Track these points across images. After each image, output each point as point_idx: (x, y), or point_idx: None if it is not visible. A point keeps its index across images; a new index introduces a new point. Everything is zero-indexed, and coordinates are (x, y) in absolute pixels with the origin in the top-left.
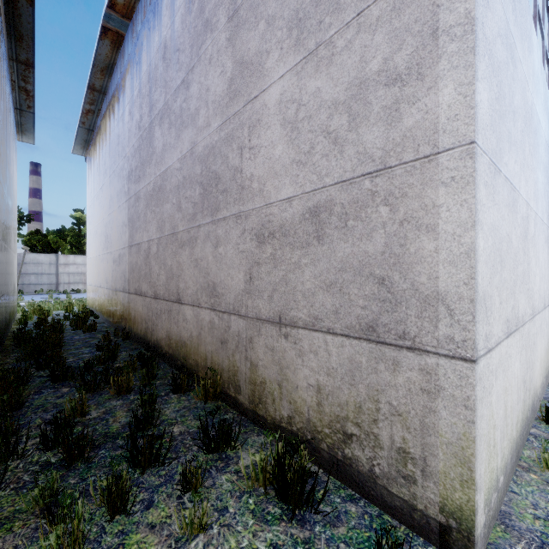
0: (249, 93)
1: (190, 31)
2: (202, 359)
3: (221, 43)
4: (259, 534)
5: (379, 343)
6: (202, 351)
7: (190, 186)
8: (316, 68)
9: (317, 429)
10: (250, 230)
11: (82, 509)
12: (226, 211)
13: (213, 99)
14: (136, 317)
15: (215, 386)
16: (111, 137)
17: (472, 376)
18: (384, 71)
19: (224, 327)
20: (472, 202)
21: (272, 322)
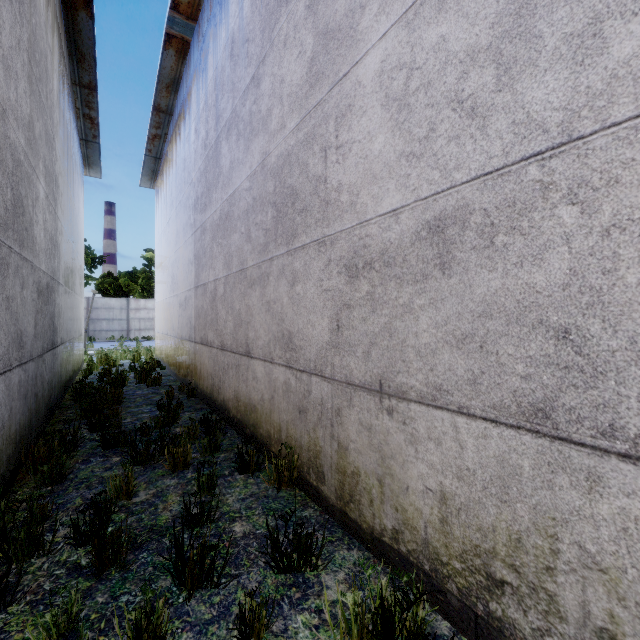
0: (336, 71)
1: (260, 12)
2: (276, 431)
3: (299, 15)
4: None
5: (558, 439)
6: (276, 420)
7: (261, 209)
8: (438, 7)
9: (441, 558)
10: (338, 260)
11: None
12: (306, 237)
13: (288, 91)
14: (202, 371)
15: (291, 468)
16: (177, 163)
17: None
18: None
19: (302, 391)
20: None
21: (369, 390)
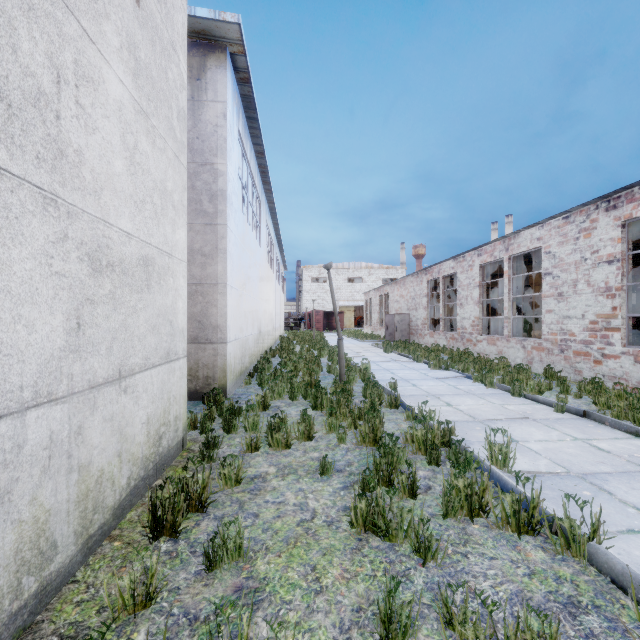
0: None
1: None
2: None
3: None
4: None
5: (199, 343)
6: None
7: None
8: None
9: None
10: None
11: None
12: None
13: None
14: None
15: None
16: None
17: (226, 347)
18: (201, 250)
19: None
20: (226, 300)
21: None
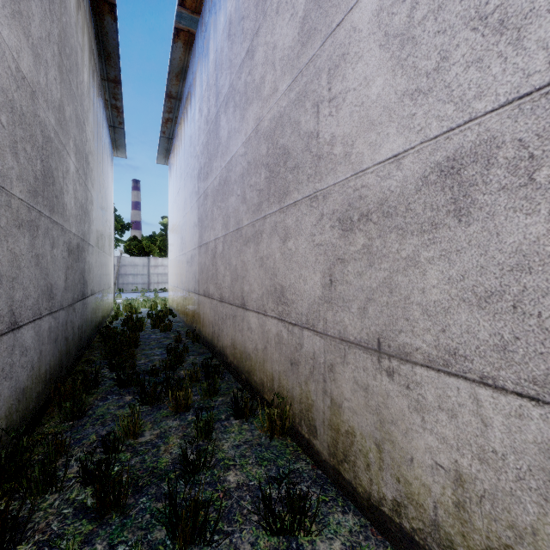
0: (328, 23)
1: None
2: (268, 379)
3: None
4: None
5: None
6: (268, 369)
7: (255, 171)
8: None
9: (456, 548)
10: (331, 214)
11: None
12: (297, 193)
13: (280, 55)
14: (205, 320)
15: (283, 418)
16: (185, 141)
17: None
18: None
19: (294, 344)
20: None
21: (365, 348)
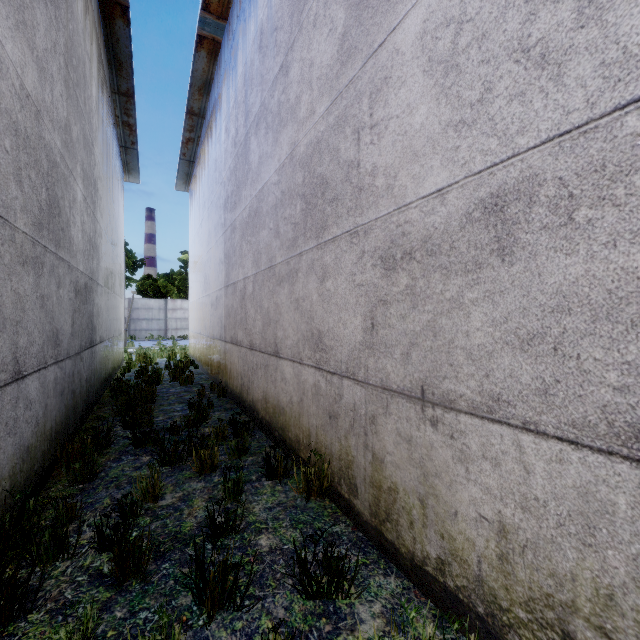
0: (370, 43)
1: None
2: (305, 435)
3: None
4: None
5: None
6: (305, 424)
7: (290, 202)
8: None
9: (499, 602)
10: (372, 251)
11: None
12: (337, 228)
13: (318, 74)
14: (232, 371)
15: (321, 477)
16: (209, 164)
17: None
18: None
19: (333, 394)
20: None
21: (408, 397)
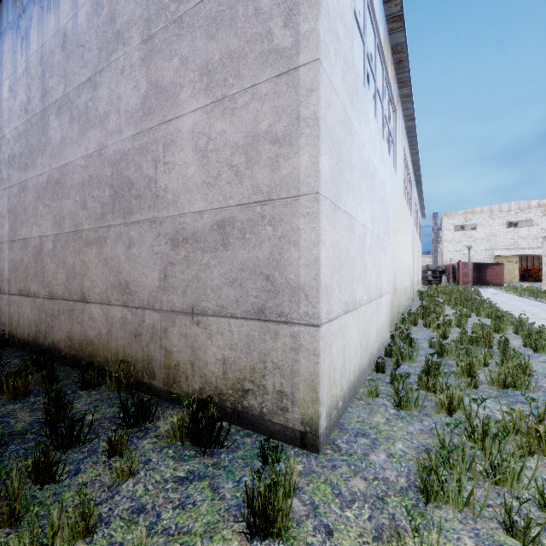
0: (163, 114)
1: (97, 33)
2: (113, 355)
3: (135, 60)
4: (179, 468)
5: (266, 321)
6: (113, 346)
7: (99, 186)
8: (222, 113)
9: (223, 392)
10: (165, 234)
11: (16, 478)
12: (140, 215)
13: (125, 108)
14: (22, 321)
15: (129, 377)
16: None
17: (317, 335)
18: (269, 133)
19: (138, 321)
20: (317, 229)
21: (185, 313)
